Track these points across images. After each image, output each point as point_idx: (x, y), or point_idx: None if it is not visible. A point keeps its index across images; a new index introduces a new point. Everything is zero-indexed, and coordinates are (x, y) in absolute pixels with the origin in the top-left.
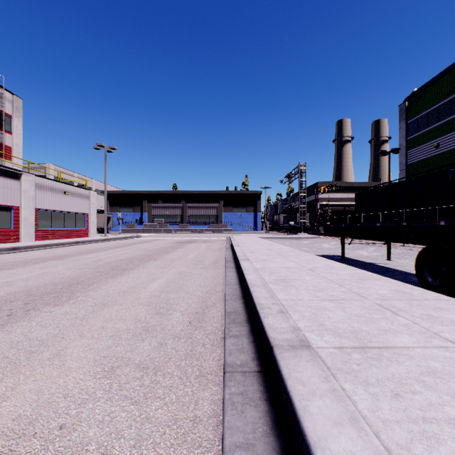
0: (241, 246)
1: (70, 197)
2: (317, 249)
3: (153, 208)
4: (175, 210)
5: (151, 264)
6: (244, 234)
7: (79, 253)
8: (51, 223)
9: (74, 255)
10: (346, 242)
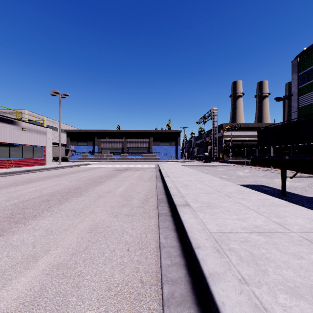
0: (170, 176)
1: (27, 132)
2: (236, 177)
3: (101, 143)
4: (117, 144)
5: (69, 204)
6: (168, 162)
7: (12, 184)
8: (9, 154)
9: (2, 187)
10: (258, 170)
